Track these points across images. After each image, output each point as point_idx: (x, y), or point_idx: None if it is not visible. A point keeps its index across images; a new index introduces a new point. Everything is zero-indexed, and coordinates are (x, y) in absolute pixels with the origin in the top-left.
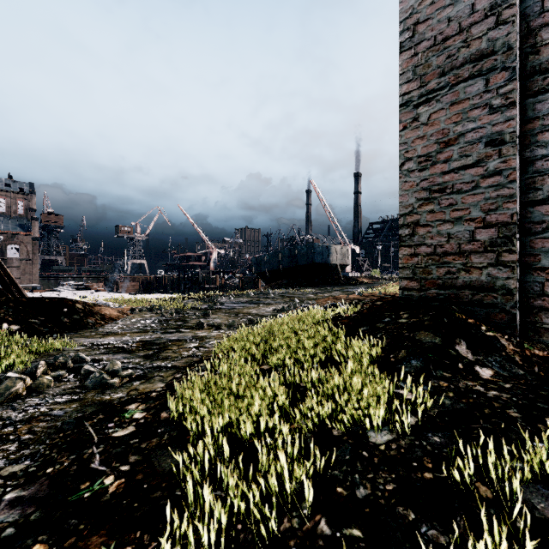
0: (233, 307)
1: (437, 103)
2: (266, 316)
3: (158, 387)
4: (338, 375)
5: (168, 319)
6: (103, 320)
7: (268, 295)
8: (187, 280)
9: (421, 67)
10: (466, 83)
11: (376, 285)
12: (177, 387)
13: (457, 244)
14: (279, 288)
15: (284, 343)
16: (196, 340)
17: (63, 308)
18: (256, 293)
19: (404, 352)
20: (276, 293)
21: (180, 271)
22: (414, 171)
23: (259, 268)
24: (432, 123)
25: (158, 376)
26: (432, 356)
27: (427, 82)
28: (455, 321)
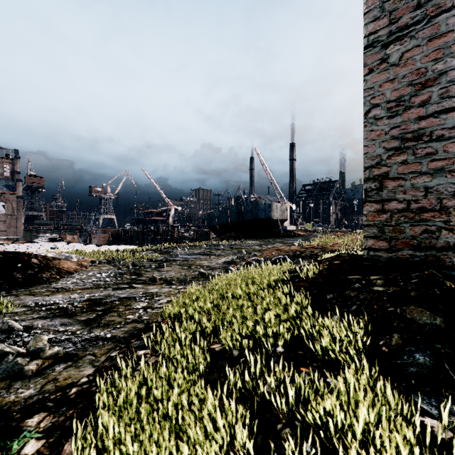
0: (187, 259)
1: (412, 40)
2: (217, 268)
3: (84, 375)
4: (315, 371)
5: (124, 272)
6: (59, 274)
7: (218, 247)
8: (150, 233)
9: (391, 1)
10: (449, 13)
11: (311, 237)
12: (101, 385)
13: (437, 199)
14: (228, 240)
15: (238, 313)
16: (145, 298)
17: (17, 263)
18: (208, 245)
19: (398, 337)
20: (226, 245)
21: (144, 225)
22: (382, 118)
23: (211, 223)
24: (405, 63)
25: (90, 354)
26: (441, 347)
27: (398, 18)
28: (449, 292)
